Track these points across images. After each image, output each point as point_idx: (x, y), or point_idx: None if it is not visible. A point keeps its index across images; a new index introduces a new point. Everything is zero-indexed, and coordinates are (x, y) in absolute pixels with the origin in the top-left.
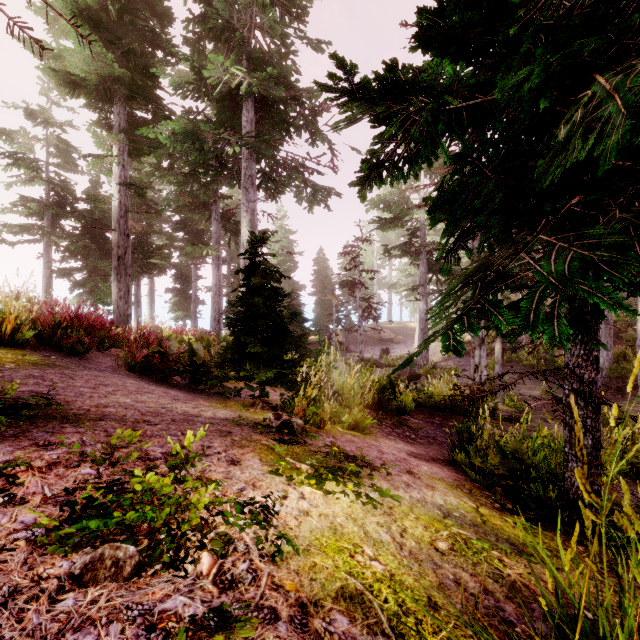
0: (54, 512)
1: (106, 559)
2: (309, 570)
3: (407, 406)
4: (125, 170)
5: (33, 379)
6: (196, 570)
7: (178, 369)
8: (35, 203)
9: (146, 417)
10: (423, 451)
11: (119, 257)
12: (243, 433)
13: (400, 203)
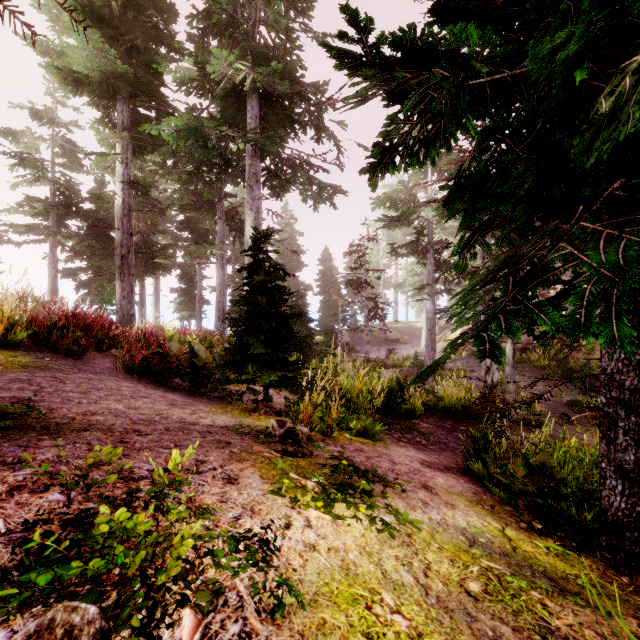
0: (4, 555)
1: (57, 627)
2: (317, 631)
3: (417, 409)
4: (128, 168)
5: (19, 383)
6: (174, 637)
7: (178, 371)
8: (41, 203)
9: (137, 426)
10: (436, 459)
11: (122, 256)
12: (243, 444)
13: (407, 201)
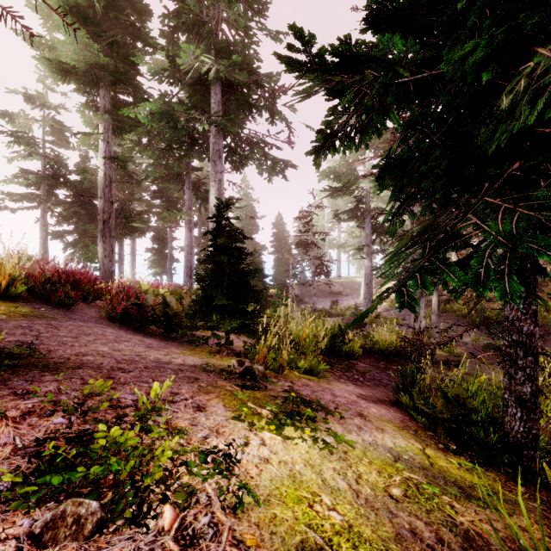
0: (22, 464)
1: (67, 516)
2: (269, 522)
3: (355, 352)
4: (109, 146)
5: (21, 329)
6: (158, 525)
7: (153, 319)
8: (33, 175)
9: (121, 365)
10: (371, 393)
11: (104, 221)
12: (209, 379)
13: (348, 174)
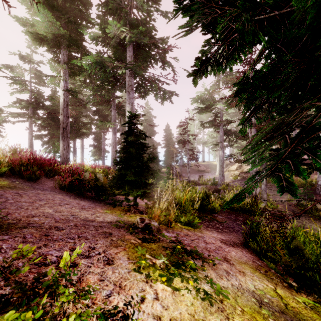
0: None
1: None
2: None
3: (216, 209)
4: (66, 83)
5: None
6: None
7: (88, 188)
8: (24, 102)
9: (57, 224)
10: (228, 238)
11: (63, 128)
12: (119, 234)
13: (209, 99)
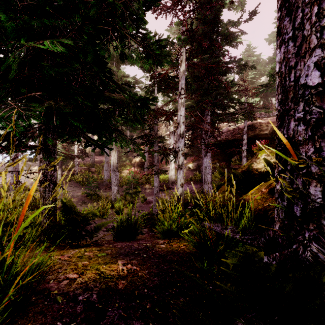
0: None
1: None
2: None
3: None
4: None
5: None
6: None
7: None
8: None
9: None
10: None
11: None
12: None
13: None
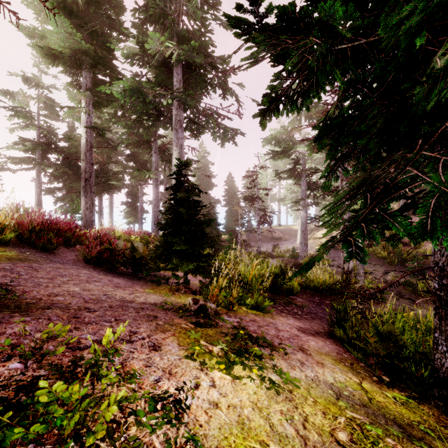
0: None
1: None
2: None
3: (294, 289)
4: (90, 117)
5: (3, 272)
6: None
7: (122, 262)
8: (30, 142)
9: (88, 304)
10: (308, 326)
11: (86, 179)
12: (167, 317)
13: (287, 140)
